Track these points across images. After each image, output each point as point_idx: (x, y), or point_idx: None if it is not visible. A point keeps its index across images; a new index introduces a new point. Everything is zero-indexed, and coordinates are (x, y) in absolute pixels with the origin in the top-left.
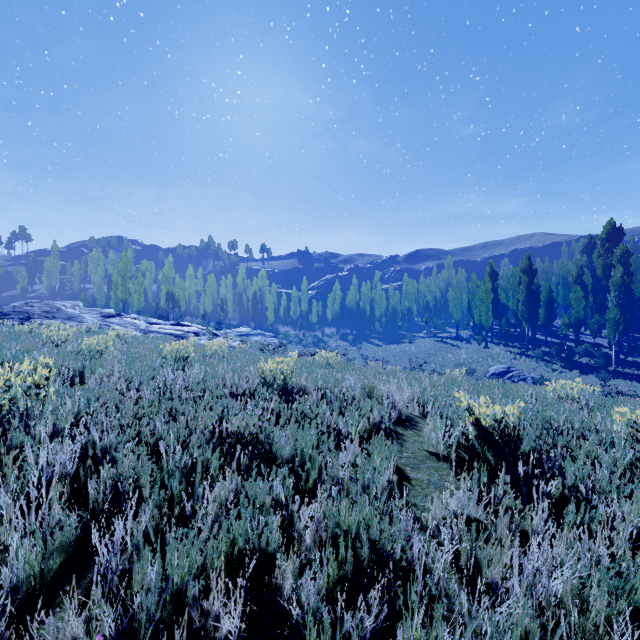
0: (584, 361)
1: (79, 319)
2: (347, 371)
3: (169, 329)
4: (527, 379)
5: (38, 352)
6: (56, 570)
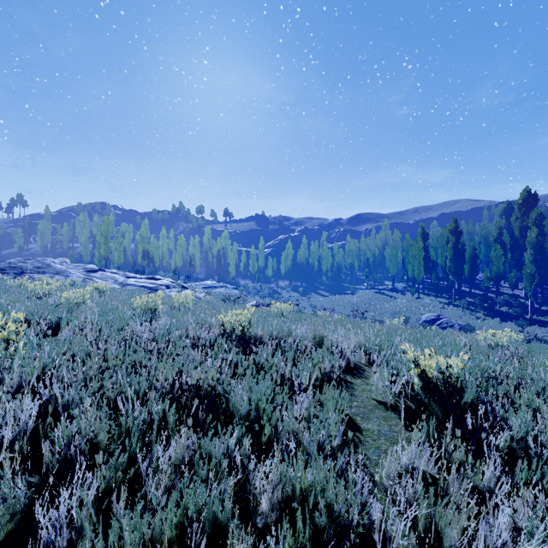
0: (504, 310)
1: (66, 274)
2: (299, 321)
3: (144, 282)
4: (454, 326)
5: (20, 305)
6: (0, 542)
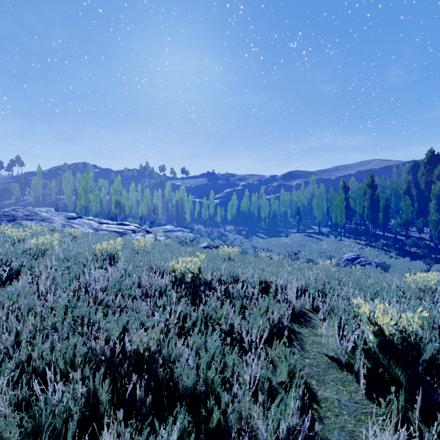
0: (412, 250)
1: (50, 220)
2: (244, 264)
3: (114, 227)
4: (372, 263)
5: None
6: None
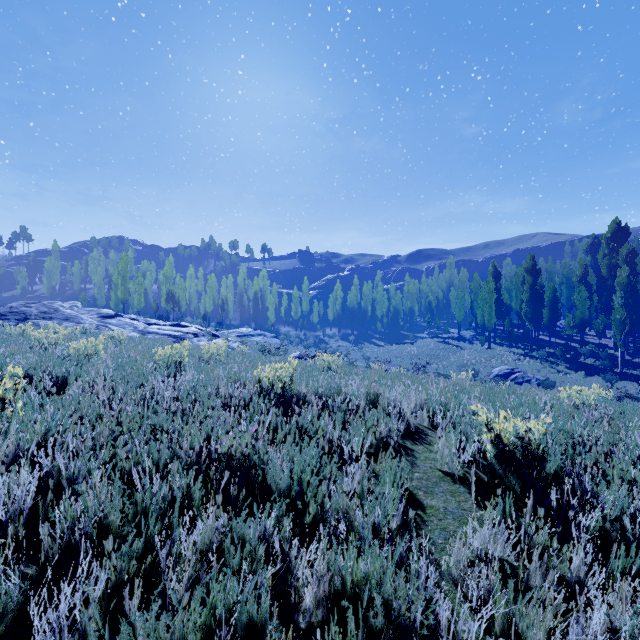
0: (589, 362)
1: (77, 320)
2: (350, 376)
3: (168, 330)
4: (531, 380)
5: (21, 357)
6: None
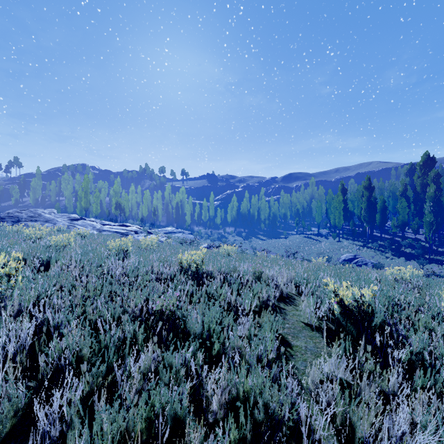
0: (408, 251)
1: (54, 222)
2: (242, 260)
3: (117, 229)
4: (368, 264)
5: (18, 246)
6: (6, 432)
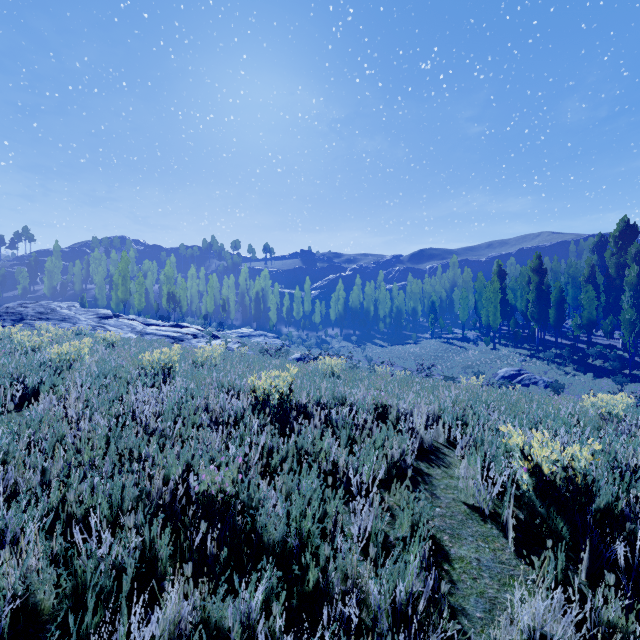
0: (597, 363)
1: (74, 320)
2: (354, 382)
3: (166, 331)
4: (538, 382)
5: None
6: None
